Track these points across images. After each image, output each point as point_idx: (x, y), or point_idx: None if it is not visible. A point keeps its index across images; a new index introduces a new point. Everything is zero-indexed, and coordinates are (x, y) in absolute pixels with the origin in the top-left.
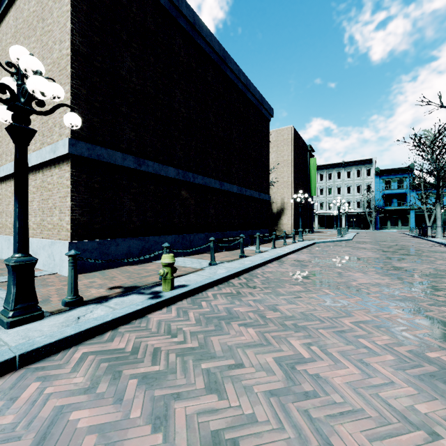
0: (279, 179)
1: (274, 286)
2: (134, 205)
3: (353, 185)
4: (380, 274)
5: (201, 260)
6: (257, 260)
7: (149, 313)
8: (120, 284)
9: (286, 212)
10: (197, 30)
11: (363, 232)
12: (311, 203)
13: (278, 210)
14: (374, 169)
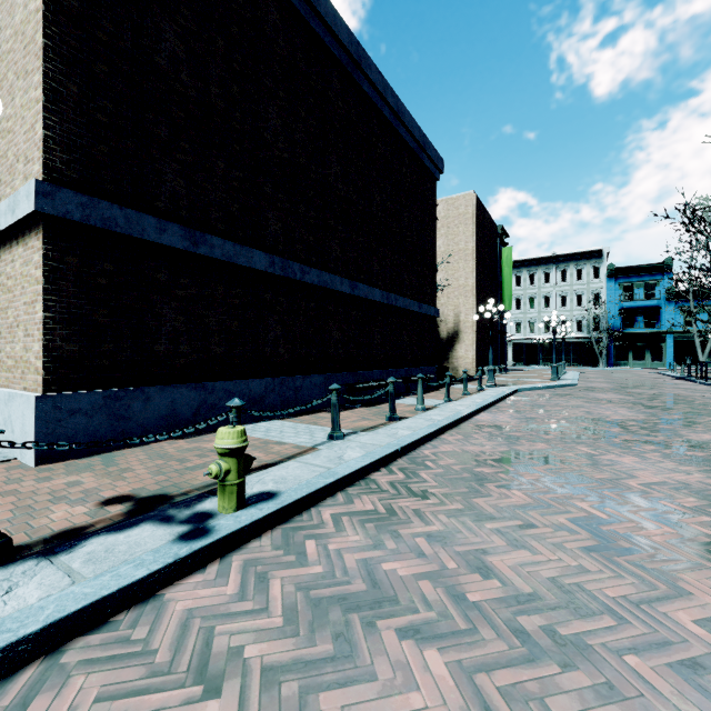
0: (450, 282)
1: (466, 490)
2: (183, 321)
3: (571, 292)
4: (672, 458)
5: (315, 426)
6: (422, 426)
7: (170, 584)
8: (133, 490)
9: (462, 337)
10: (309, 0)
11: (589, 371)
12: (502, 323)
13: (449, 334)
14: (606, 267)
